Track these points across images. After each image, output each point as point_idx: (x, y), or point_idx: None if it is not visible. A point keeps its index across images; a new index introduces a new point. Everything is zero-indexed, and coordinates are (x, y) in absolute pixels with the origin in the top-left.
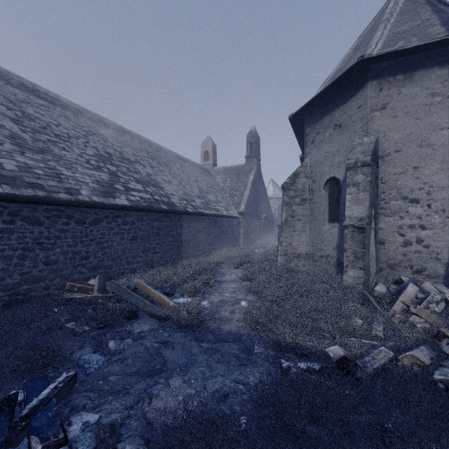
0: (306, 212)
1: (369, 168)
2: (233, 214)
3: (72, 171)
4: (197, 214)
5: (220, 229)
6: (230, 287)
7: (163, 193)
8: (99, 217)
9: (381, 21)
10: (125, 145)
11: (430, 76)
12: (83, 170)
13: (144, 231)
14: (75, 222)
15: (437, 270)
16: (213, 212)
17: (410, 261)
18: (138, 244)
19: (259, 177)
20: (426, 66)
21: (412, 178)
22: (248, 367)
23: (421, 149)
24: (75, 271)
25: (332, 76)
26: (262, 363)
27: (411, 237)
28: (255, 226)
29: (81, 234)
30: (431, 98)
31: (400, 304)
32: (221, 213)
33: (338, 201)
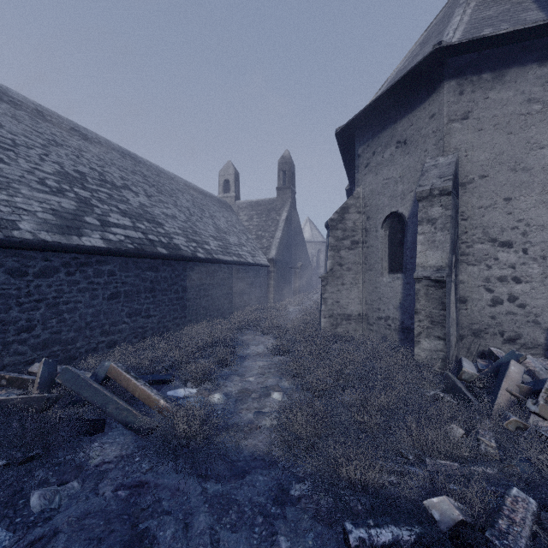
0: (358, 259)
1: (450, 197)
2: (261, 261)
3: (9, 193)
4: (212, 261)
5: (244, 281)
6: (256, 365)
7: (163, 232)
8: (52, 265)
9: (457, 6)
10: (110, 164)
11: (526, 75)
12: (30, 192)
13: (130, 286)
14: (6, 273)
15: (535, 338)
16: (234, 258)
17: (500, 325)
18: (121, 305)
19: (294, 215)
20: (522, 63)
21: (503, 213)
22: (287, 538)
23: (514, 174)
24: (6, 351)
25: (392, 78)
26: (312, 528)
27: (501, 293)
28: (288, 276)
29: (17, 292)
30: (528, 106)
31: (506, 394)
32: (245, 260)
33: (402, 244)
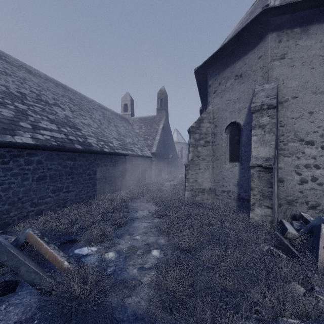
0: (209, 153)
1: (275, 110)
2: (147, 154)
3: None
4: (114, 154)
5: (135, 167)
6: (142, 226)
7: (80, 134)
8: None
9: None
10: (46, 90)
11: (323, 29)
12: None
13: (54, 171)
14: None
15: None
16: (129, 152)
17: (305, 197)
18: (47, 184)
19: (167, 126)
20: (320, 21)
21: (308, 122)
22: None
23: (315, 95)
24: None
25: (231, 35)
26: None
27: (307, 176)
28: (164, 163)
29: None
30: None
31: None
32: (136, 153)
33: (238, 143)
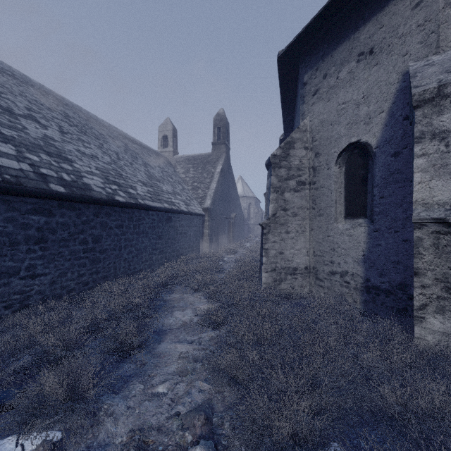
0: (305, 203)
1: None
2: (196, 210)
3: None
4: (135, 206)
5: (177, 230)
6: (176, 351)
7: (69, 169)
8: None
9: None
10: (18, 95)
11: None
12: None
13: None
14: None
15: None
16: (165, 205)
17: None
18: None
19: (229, 169)
20: None
21: None
22: None
23: None
24: None
25: None
26: None
27: None
28: (223, 226)
29: None
30: None
31: None
32: (177, 208)
33: (365, 182)
